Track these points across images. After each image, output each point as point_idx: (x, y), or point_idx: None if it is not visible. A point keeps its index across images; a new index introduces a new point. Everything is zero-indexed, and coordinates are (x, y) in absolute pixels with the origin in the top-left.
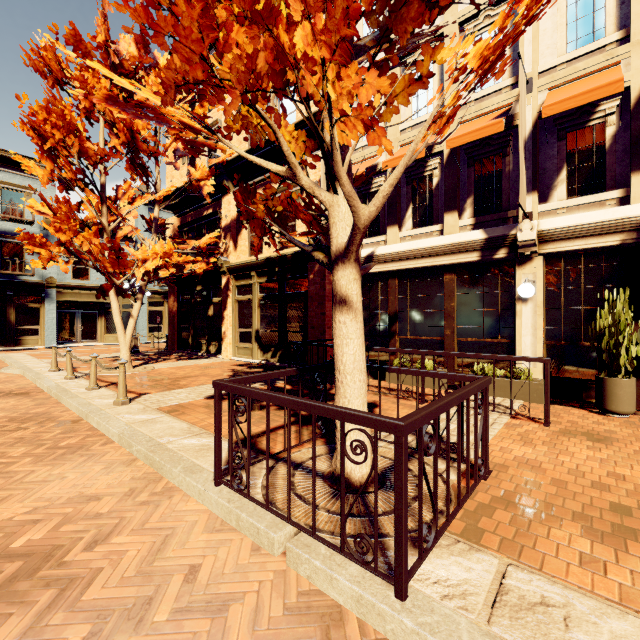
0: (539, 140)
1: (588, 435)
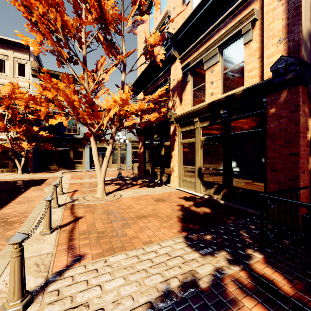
0: None
1: None
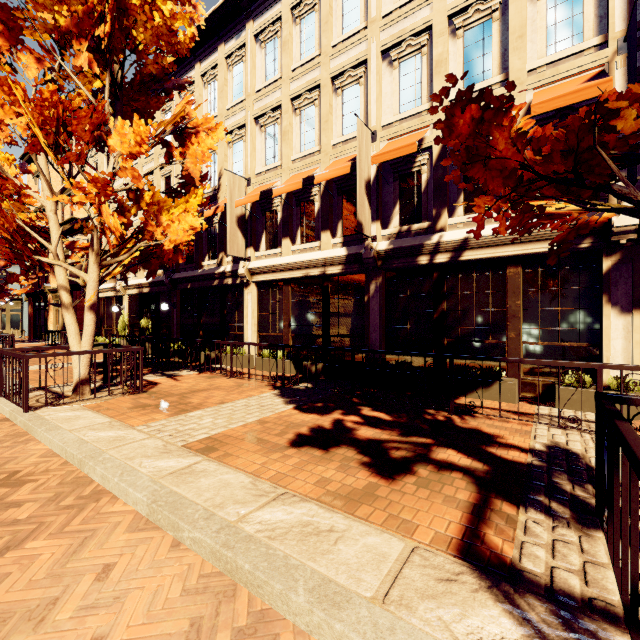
0: None
1: None
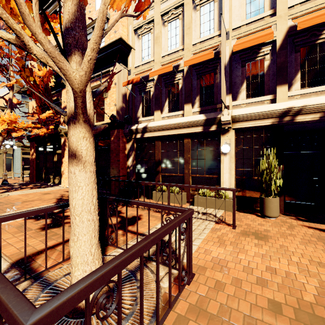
0: (232, 66)
1: (255, 234)
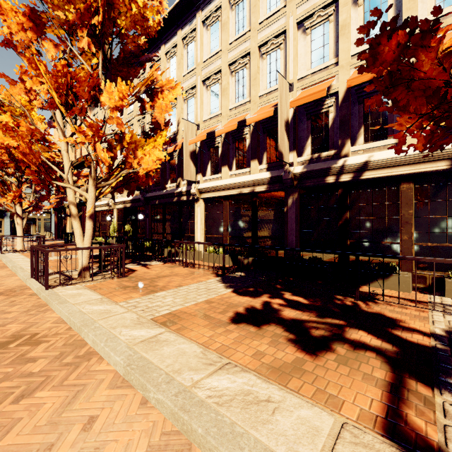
0: None
1: None
